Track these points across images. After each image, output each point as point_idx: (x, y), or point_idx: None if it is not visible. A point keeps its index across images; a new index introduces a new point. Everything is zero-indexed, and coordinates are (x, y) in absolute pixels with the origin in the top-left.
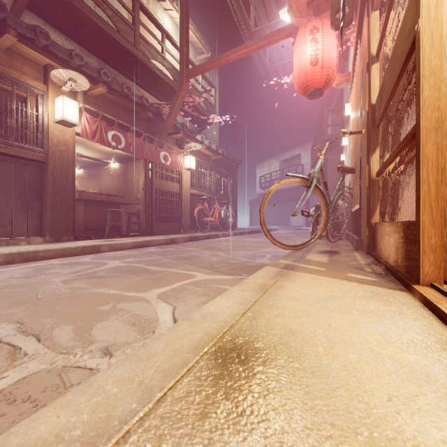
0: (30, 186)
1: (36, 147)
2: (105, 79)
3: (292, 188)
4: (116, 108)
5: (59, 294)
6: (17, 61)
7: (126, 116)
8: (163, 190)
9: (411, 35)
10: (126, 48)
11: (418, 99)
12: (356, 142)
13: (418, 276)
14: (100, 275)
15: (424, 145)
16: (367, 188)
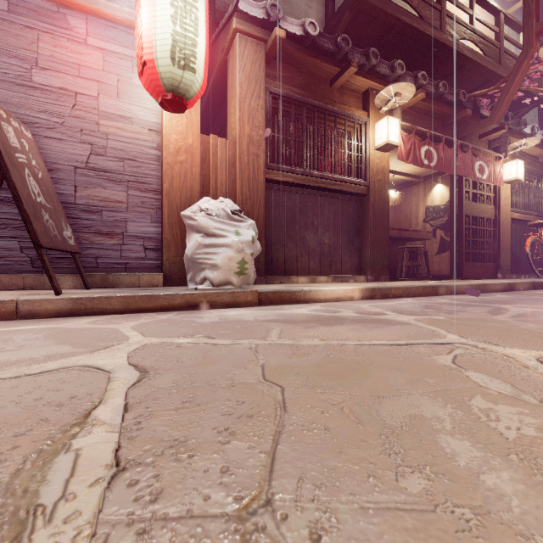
0: (352, 222)
1: (360, 180)
2: (421, 84)
3: None
4: (422, 118)
5: None
6: (345, 95)
7: (431, 125)
8: (472, 216)
9: None
10: (432, 38)
11: None
12: None
13: None
14: None
15: None
16: None
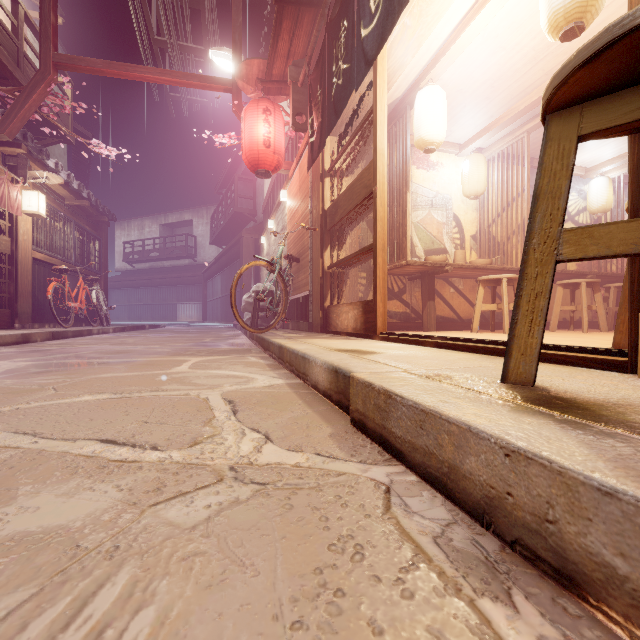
0: None
1: None
2: None
3: (180, 267)
4: None
5: (56, 382)
6: None
7: None
8: None
9: (369, 190)
10: None
11: (375, 231)
12: (302, 235)
13: (375, 330)
14: (43, 370)
15: (378, 258)
16: (321, 278)
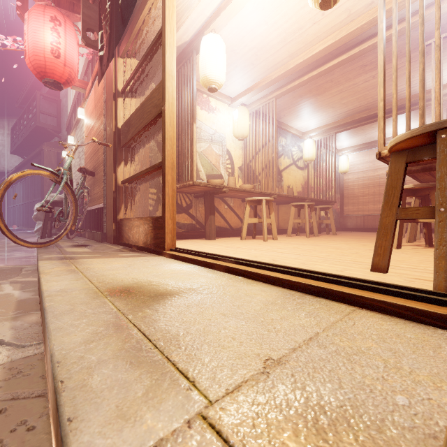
0: None
1: None
2: None
3: None
4: None
5: None
6: None
7: None
8: None
9: (158, 109)
10: None
11: (164, 149)
12: (97, 150)
13: (165, 246)
14: None
15: (167, 175)
16: (114, 192)
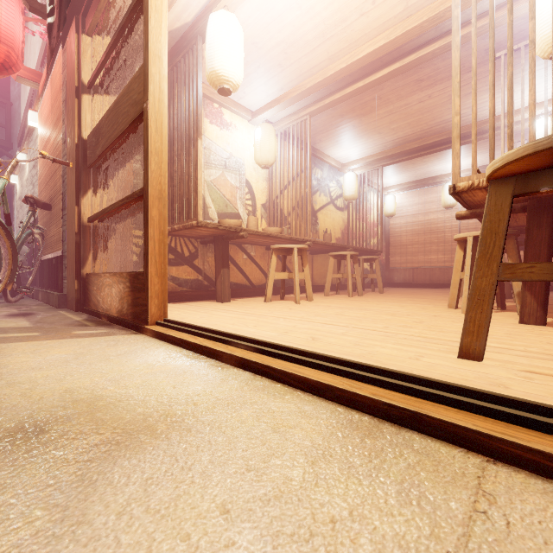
0: None
1: None
2: None
3: None
4: None
5: None
6: None
7: None
8: None
9: (139, 108)
10: None
11: (147, 168)
12: (55, 172)
13: (147, 318)
14: None
15: (152, 209)
16: (76, 234)
